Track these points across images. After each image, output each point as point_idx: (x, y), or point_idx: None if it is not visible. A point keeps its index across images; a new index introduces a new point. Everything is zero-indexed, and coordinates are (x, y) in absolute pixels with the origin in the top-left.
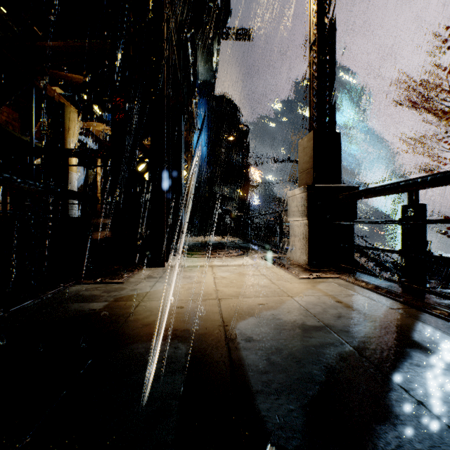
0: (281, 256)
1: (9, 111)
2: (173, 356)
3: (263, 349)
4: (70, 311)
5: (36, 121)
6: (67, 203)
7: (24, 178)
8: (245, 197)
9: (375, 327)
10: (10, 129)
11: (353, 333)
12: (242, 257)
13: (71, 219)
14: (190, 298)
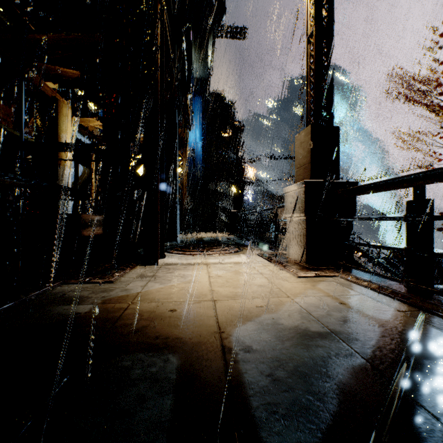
0: (277, 254)
1: (2, 106)
2: (162, 372)
3: (264, 361)
4: (53, 316)
5: (29, 117)
6: (56, 199)
7: (6, 171)
8: (240, 193)
9: (385, 333)
10: (3, 125)
11: (362, 341)
12: (238, 254)
13: (59, 216)
14: (184, 299)
